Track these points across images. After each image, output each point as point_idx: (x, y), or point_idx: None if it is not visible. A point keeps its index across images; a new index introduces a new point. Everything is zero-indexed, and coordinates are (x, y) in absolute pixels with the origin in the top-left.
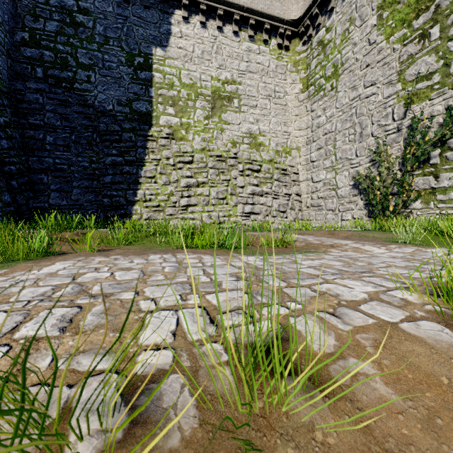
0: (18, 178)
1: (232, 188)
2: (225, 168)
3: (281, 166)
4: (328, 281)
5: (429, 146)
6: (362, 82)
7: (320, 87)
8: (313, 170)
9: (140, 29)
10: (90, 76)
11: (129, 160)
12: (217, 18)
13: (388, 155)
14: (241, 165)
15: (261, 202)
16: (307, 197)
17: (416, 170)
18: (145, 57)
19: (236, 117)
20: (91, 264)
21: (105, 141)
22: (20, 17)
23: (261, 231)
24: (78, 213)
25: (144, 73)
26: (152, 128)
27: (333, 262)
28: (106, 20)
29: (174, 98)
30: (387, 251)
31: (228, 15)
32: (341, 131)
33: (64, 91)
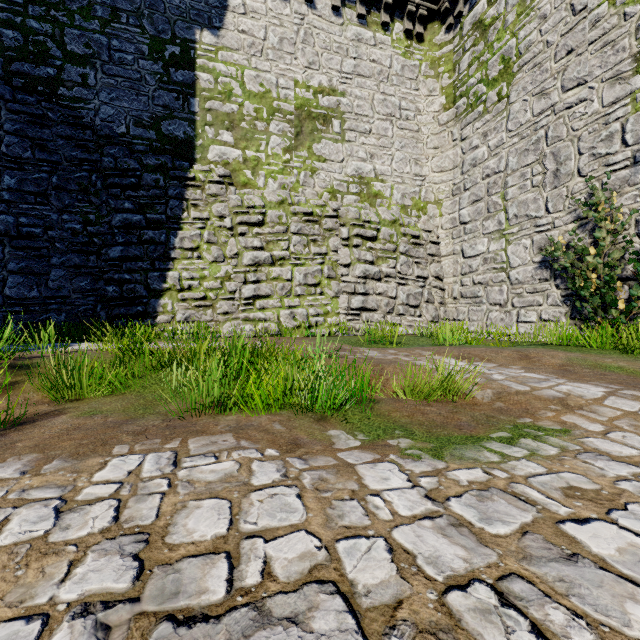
0: None
1: (330, 267)
2: (318, 234)
3: (411, 231)
4: None
5: None
6: (558, 82)
7: (478, 98)
8: (465, 238)
9: None
10: (86, 74)
11: (154, 219)
12: None
13: (614, 208)
14: (346, 230)
15: (379, 291)
16: (454, 281)
17: None
18: (183, 46)
19: (337, 149)
20: None
21: (112, 186)
22: None
23: (382, 344)
24: (59, 312)
25: (182, 72)
26: (195, 166)
27: None
28: None
29: (233, 116)
30: None
31: None
32: (517, 169)
33: (39, 100)
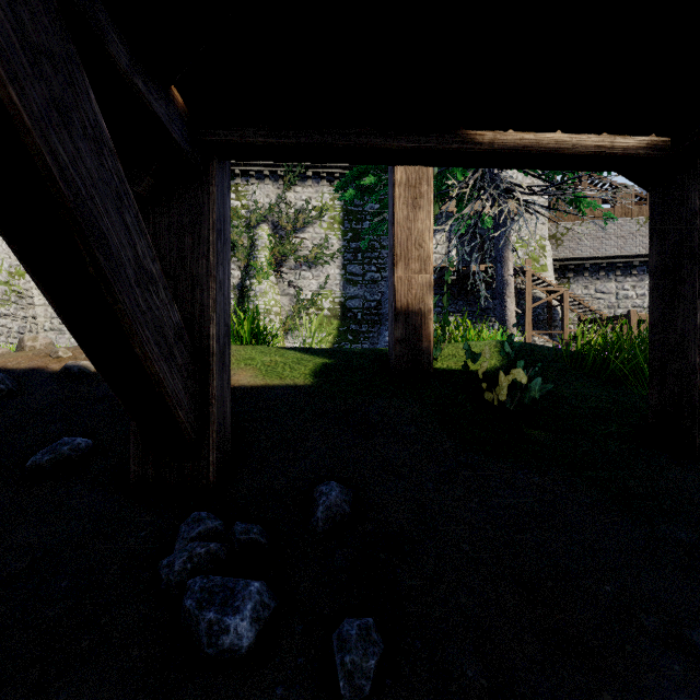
0: None
1: None
2: None
3: (18, 289)
4: None
5: None
6: None
7: None
8: None
9: None
10: None
11: None
12: None
13: None
14: None
15: (2, 324)
16: (46, 321)
17: None
18: None
19: None
20: None
21: None
22: None
23: None
24: None
25: None
26: None
27: None
28: None
29: None
30: None
31: None
32: None
33: None
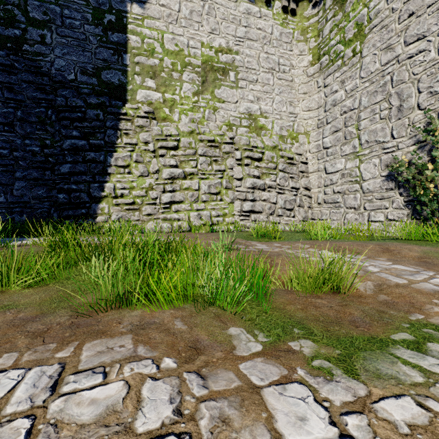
0: None
1: (227, 181)
2: (219, 156)
3: (287, 154)
4: None
5: None
6: (401, 38)
7: (337, 55)
8: (327, 159)
9: None
10: (44, 35)
11: (95, 144)
12: None
13: None
14: (239, 153)
15: (263, 198)
16: (318, 191)
17: None
18: (118, 15)
19: (233, 93)
20: None
21: (64, 119)
22: None
23: (268, 238)
24: (21, 213)
25: (117, 35)
26: (126, 104)
27: None
28: None
29: (155, 68)
30: None
31: None
32: (368, 106)
33: (8, 54)
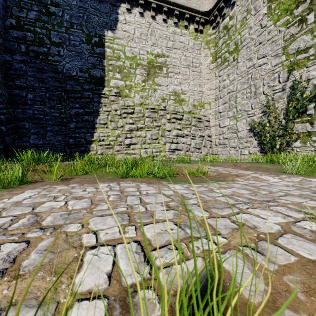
0: (6, 124)
1: (162, 132)
2: (157, 117)
3: (197, 116)
4: (243, 211)
5: (306, 101)
6: (256, 55)
7: (225, 59)
8: (220, 119)
9: (96, 17)
10: (60, 51)
11: (88, 111)
12: (151, 10)
13: (276, 108)
14: (169, 115)
15: (183, 142)
16: (216, 138)
17: (296, 119)
18: (99, 37)
19: (165, 80)
20: (52, 192)
21: (71, 97)
22: (9, 8)
23: (183, 163)
24: (51, 150)
25: (99, 49)
26: (105, 88)
27: (242, 191)
28: (71, 10)
29: (120, 67)
30: (280, 180)
31: (159, 8)
32: (240, 90)
33: (41, 62)
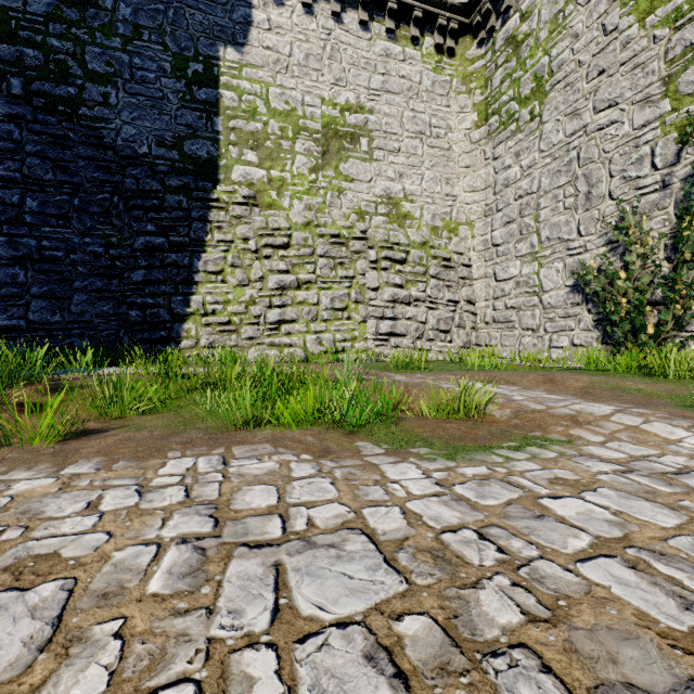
0: None
1: (358, 291)
2: (346, 257)
3: (441, 253)
4: None
5: None
6: (589, 102)
7: (511, 116)
8: (498, 261)
9: (197, 14)
10: (108, 94)
11: (178, 242)
12: None
13: (644, 232)
14: (374, 252)
15: (408, 316)
16: (486, 305)
17: None
18: (206, 63)
19: (365, 168)
20: None
21: (135, 208)
22: None
23: (411, 370)
24: (82, 336)
25: (205, 90)
26: (218, 187)
27: (646, 511)
28: None
29: (257, 135)
30: None
31: None
32: (549, 191)
33: (60, 120)
